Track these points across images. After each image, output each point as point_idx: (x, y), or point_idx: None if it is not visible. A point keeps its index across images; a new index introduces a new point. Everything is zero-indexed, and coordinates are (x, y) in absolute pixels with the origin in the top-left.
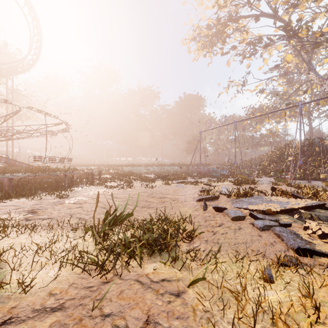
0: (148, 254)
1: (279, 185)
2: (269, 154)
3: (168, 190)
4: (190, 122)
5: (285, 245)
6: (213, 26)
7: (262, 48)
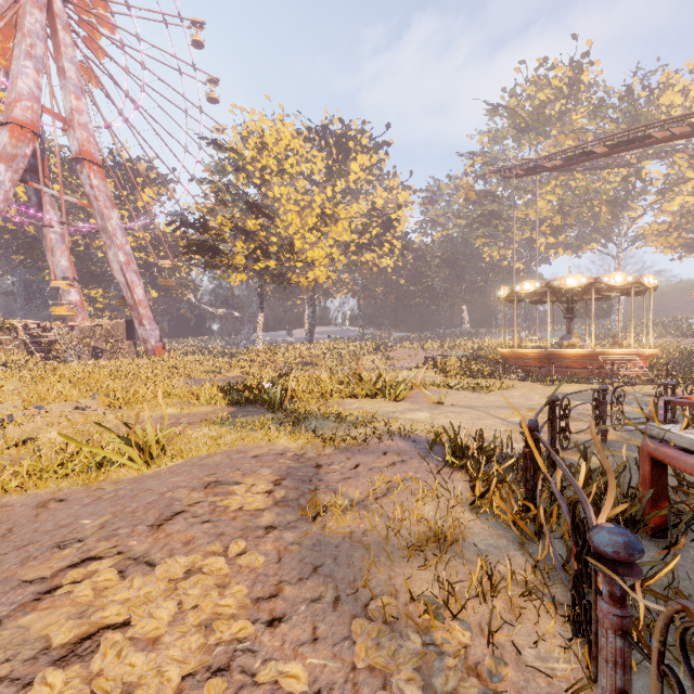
0: None
1: None
2: None
3: None
4: None
5: None
6: None
7: None
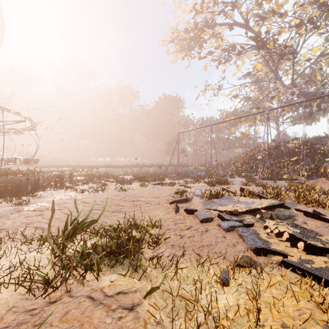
0: (107, 265)
1: (249, 185)
2: (242, 156)
3: (143, 193)
4: (170, 123)
5: (245, 245)
6: (191, 30)
7: (235, 55)
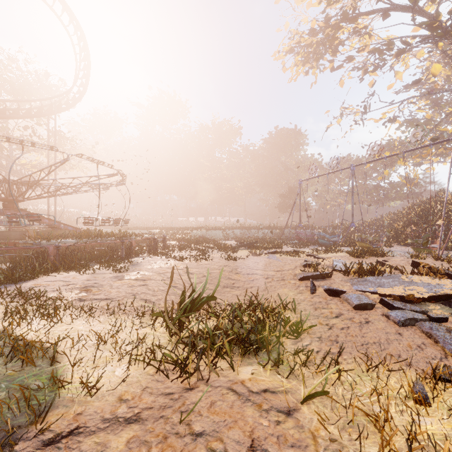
0: (242, 354)
1: (422, 259)
2: (404, 212)
3: (257, 264)
4: (285, 168)
5: (440, 349)
6: (319, 30)
7: (394, 57)
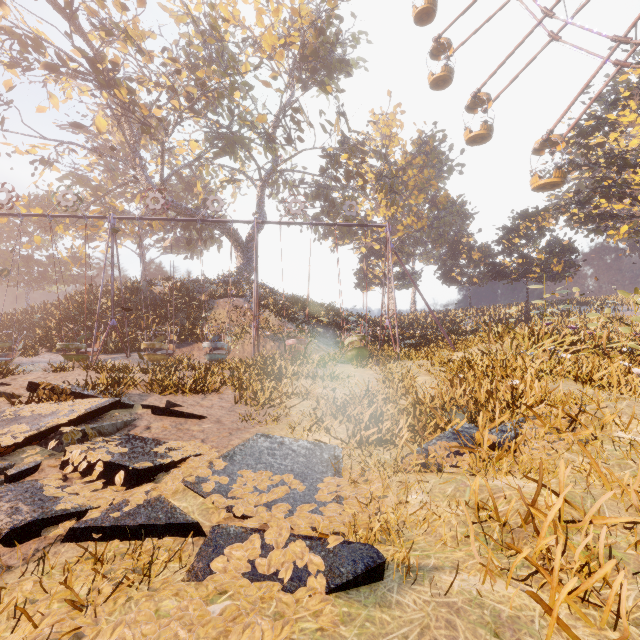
0: None
1: (69, 371)
2: (66, 302)
3: None
4: None
5: None
6: None
7: (43, 67)
